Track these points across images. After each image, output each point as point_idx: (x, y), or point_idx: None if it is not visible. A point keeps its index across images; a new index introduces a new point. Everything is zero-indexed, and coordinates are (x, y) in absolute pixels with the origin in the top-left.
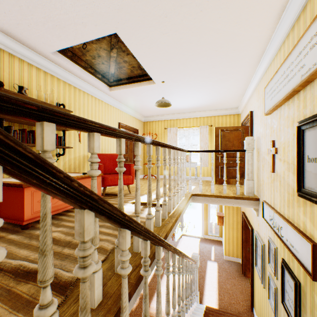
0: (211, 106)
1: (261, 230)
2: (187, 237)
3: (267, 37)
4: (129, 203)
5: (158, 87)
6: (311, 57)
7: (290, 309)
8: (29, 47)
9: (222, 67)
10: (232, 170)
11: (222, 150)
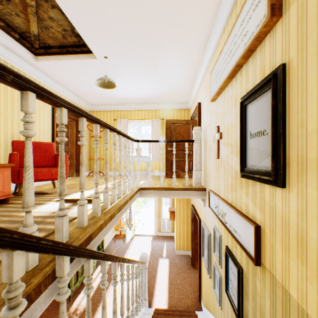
0: (162, 98)
1: (208, 219)
2: (140, 237)
3: (213, 16)
4: (52, 202)
5: (101, 65)
6: (255, 19)
7: (233, 298)
8: None
9: (170, 47)
10: (182, 163)
11: (171, 140)
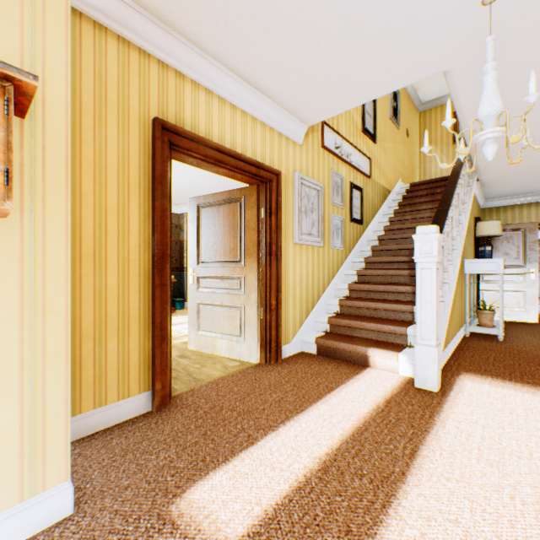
0: None
1: (312, 166)
2: None
3: None
4: None
5: None
6: None
7: (356, 216)
8: None
9: None
10: None
11: None
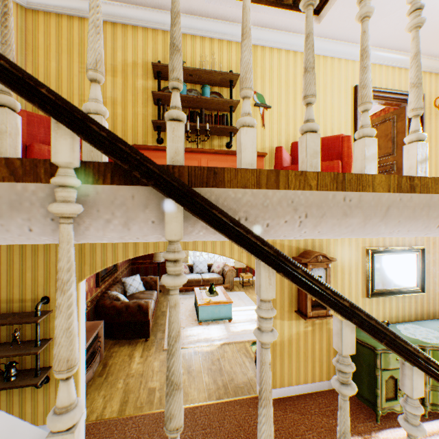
0: None
1: None
2: None
3: None
4: None
5: None
6: None
7: None
8: (187, 12)
9: None
10: None
11: None
